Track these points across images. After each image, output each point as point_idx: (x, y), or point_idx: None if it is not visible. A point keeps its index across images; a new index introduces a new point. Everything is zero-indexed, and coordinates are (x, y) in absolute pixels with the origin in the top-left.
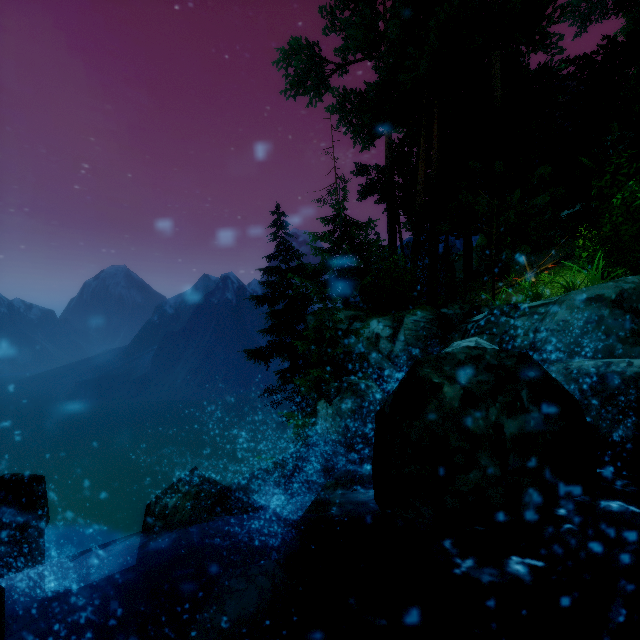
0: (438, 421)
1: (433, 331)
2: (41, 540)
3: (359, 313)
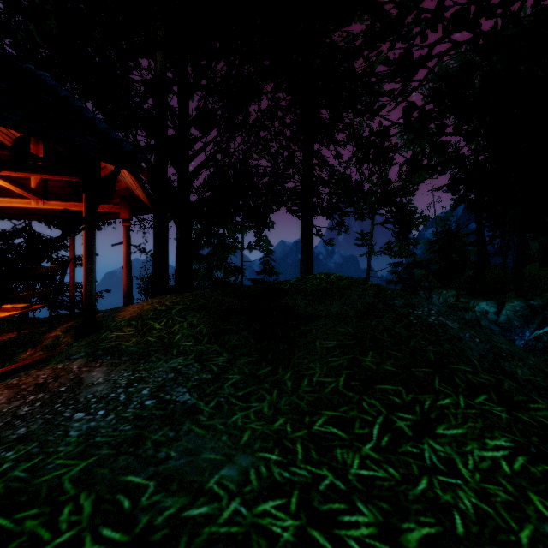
0: (543, 343)
1: (525, 312)
2: None
3: (462, 292)
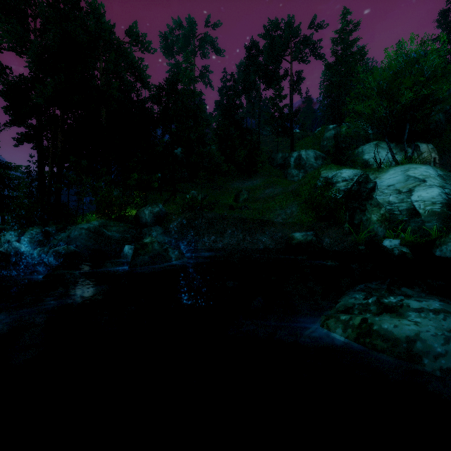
0: None
1: (40, 238)
2: None
3: (6, 227)
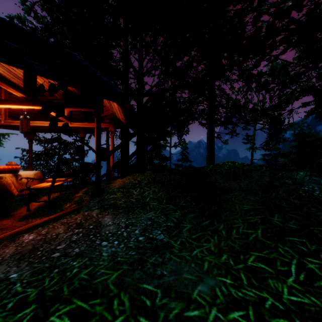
0: None
1: None
2: None
3: (314, 173)
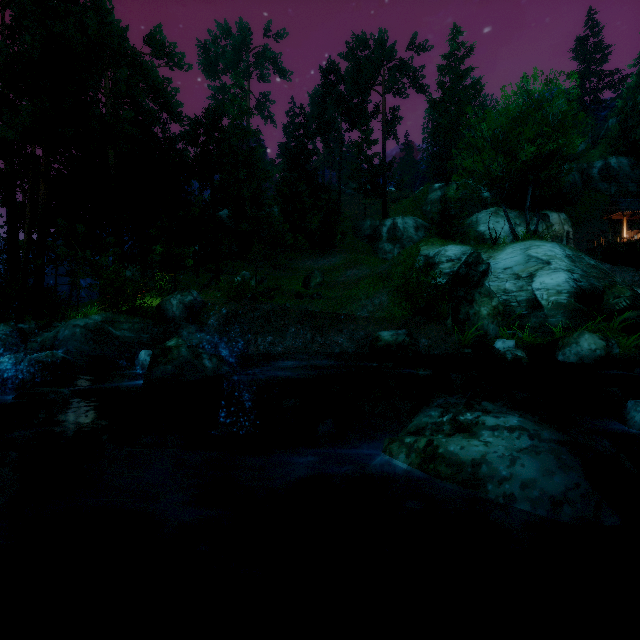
0: None
1: (10, 340)
2: None
3: None
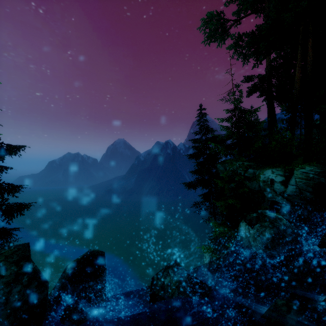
0: None
1: (321, 180)
2: (104, 286)
3: (251, 163)
